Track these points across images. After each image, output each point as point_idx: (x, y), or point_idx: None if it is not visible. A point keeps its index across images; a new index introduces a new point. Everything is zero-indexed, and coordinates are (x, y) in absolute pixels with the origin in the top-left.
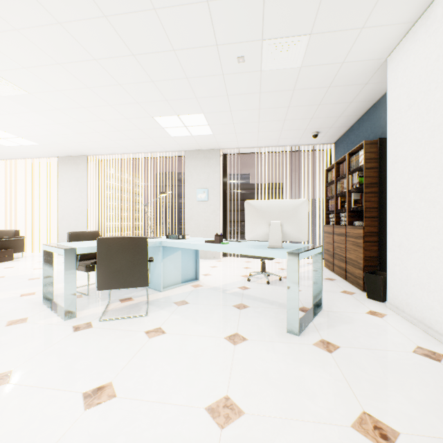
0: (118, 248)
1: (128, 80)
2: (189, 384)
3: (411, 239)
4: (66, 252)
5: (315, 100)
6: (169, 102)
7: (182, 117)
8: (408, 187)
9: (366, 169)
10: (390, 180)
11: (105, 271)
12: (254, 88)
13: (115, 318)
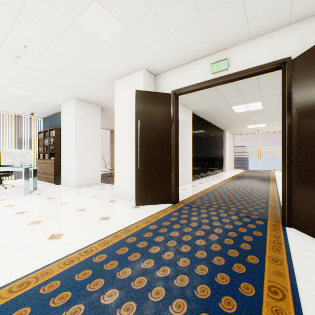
0: None
1: None
2: None
3: (67, 162)
4: None
5: (34, 104)
6: None
7: None
8: (66, 147)
9: (56, 138)
10: (62, 144)
11: None
12: None
13: None
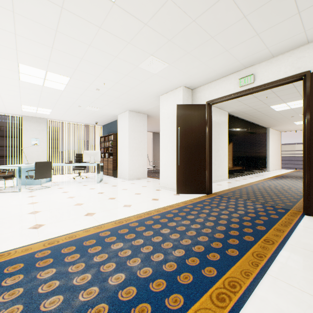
0: (43, 165)
1: (27, 97)
2: (82, 189)
3: (122, 160)
4: (19, 168)
5: (99, 116)
6: (39, 104)
7: (40, 108)
8: (122, 149)
9: (113, 141)
10: (118, 146)
11: (38, 173)
12: (80, 110)
13: (40, 188)
